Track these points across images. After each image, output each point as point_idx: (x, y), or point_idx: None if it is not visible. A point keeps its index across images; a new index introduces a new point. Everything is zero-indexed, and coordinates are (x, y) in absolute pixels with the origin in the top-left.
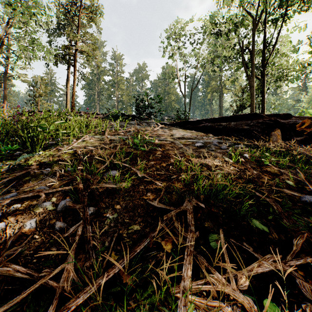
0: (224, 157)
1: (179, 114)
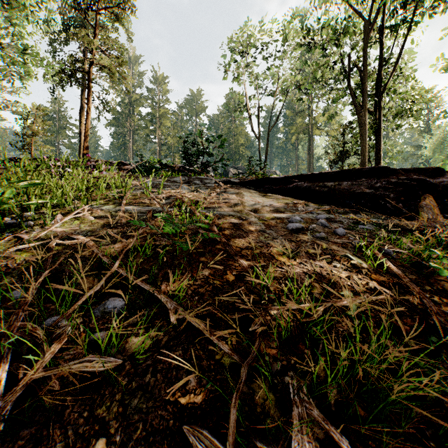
0: (349, 256)
1: (251, 165)
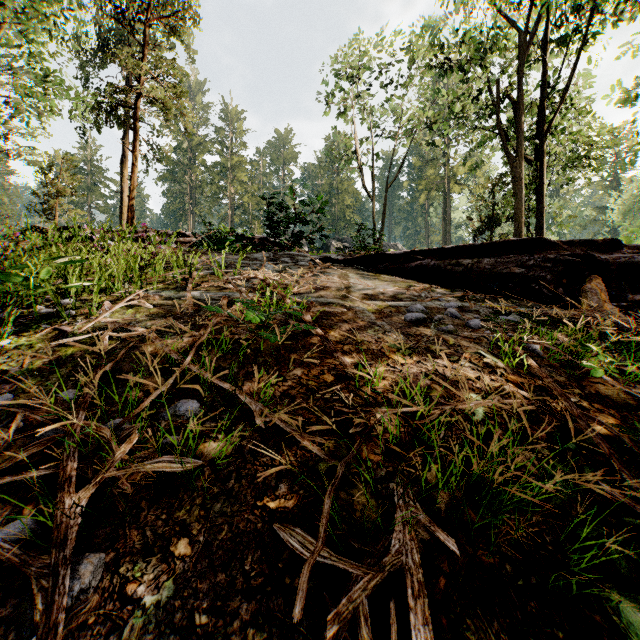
0: (481, 353)
1: (361, 236)
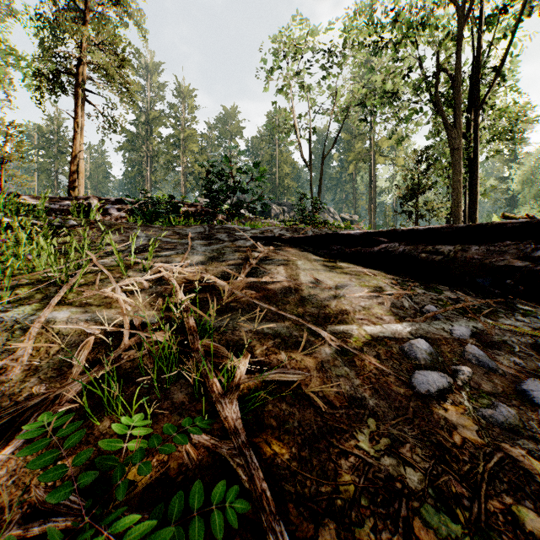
0: None
1: (303, 204)
